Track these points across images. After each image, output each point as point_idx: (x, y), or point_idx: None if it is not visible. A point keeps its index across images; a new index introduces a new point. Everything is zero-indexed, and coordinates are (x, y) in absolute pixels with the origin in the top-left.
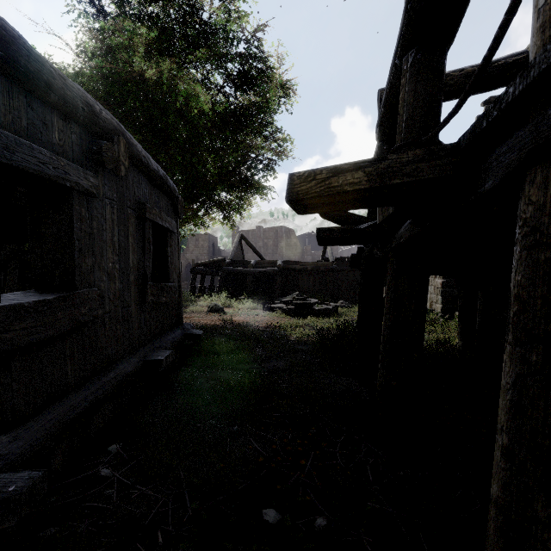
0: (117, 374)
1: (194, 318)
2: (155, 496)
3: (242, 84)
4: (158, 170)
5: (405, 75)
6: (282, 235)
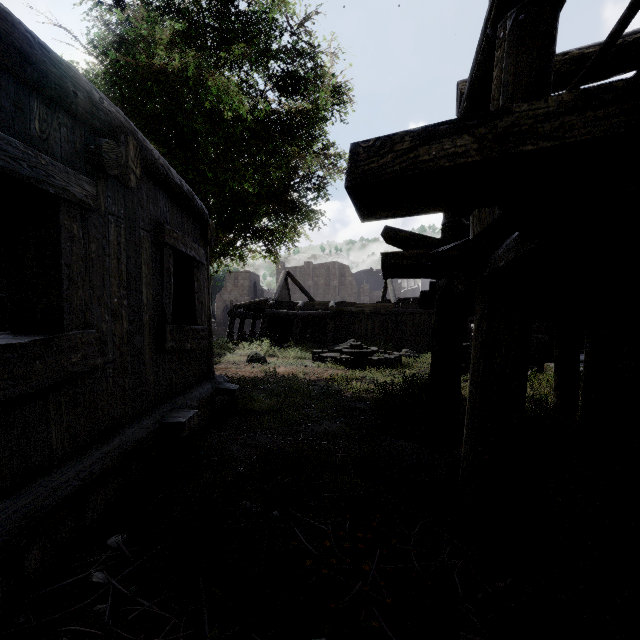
0: (123, 441)
1: (230, 370)
2: (162, 615)
3: (287, 87)
4: (182, 185)
5: (502, 45)
6: (335, 272)
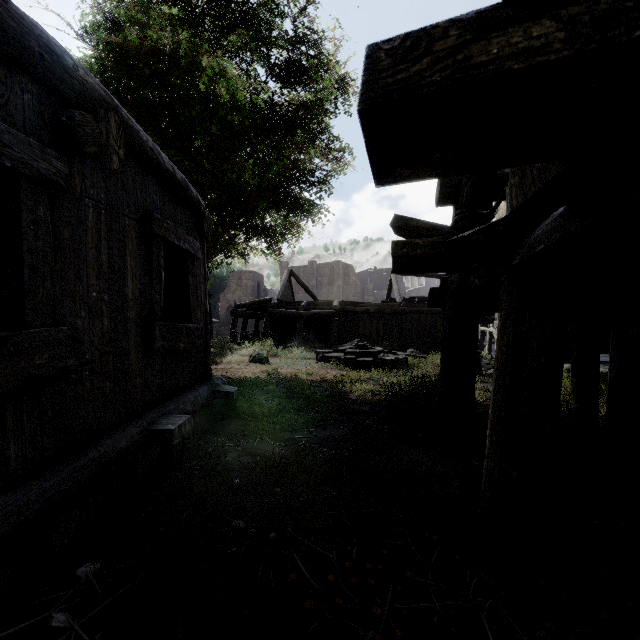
0: (101, 453)
1: (231, 370)
2: None
3: (289, 77)
4: (174, 172)
5: None
6: (339, 272)
